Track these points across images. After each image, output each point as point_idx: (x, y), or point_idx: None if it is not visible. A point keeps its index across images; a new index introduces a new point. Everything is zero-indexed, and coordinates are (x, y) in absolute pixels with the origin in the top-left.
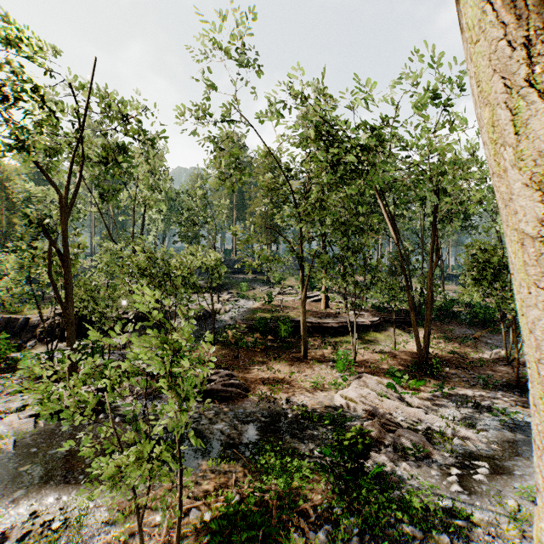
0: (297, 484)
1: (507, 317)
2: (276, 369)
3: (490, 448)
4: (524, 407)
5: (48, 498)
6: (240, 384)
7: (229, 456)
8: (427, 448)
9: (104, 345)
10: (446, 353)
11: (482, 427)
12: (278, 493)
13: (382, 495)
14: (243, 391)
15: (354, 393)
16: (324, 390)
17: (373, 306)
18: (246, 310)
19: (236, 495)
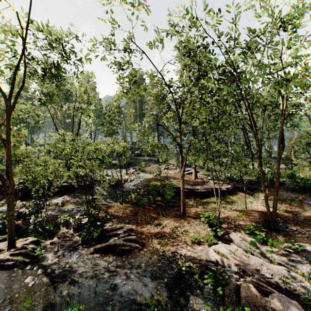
0: None
1: None
2: (164, 224)
3: None
4: None
5: None
6: (137, 239)
7: None
8: None
9: (49, 203)
10: (282, 211)
11: None
12: None
13: None
14: (139, 245)
15: (225, 249)
16: (200, 244)
17: (226, 177)
18: (144, 180)
19: None
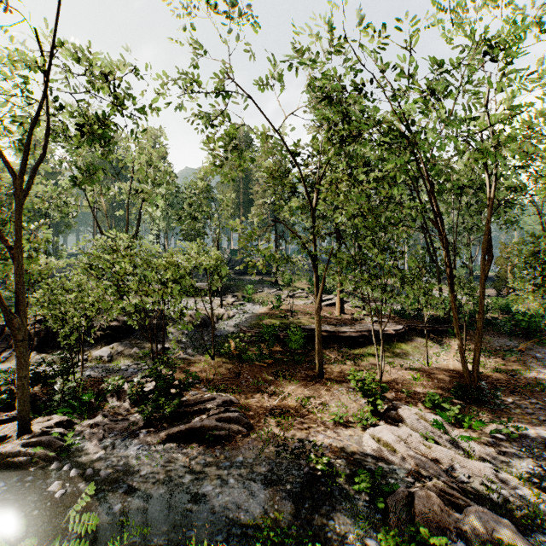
0: None
1: None
2: (286, 392)
3: None
4: None
5: None
6: (239, 418)
7: None
8: (522, 545)
9: (88, 357)
10: (490, 370)
11: None
12: None
13: None
14: (244, 427)
15: (390, 434)
16: (348, 426)
17: (395, 312)
18: (251, 316)
19: None
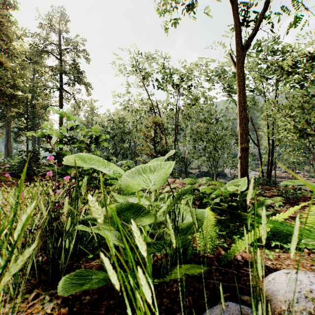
0: None
1: None
2: None
3: None
4: None
5: None
6: None
7: None
8: None
9: None
10: None
11: None
12: None
13: None
14: None
15: None
16: None
17: None
18: (254, 175)
19: None
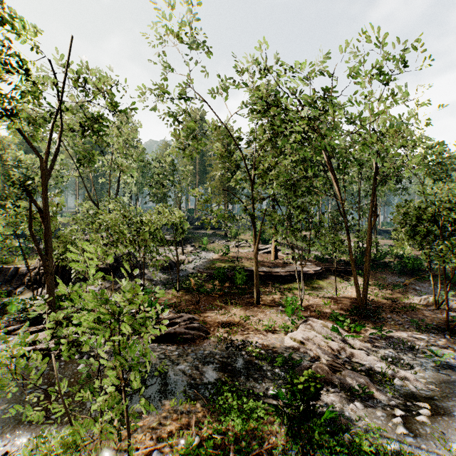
0: (253, 424)
1: (431, 267)
2: (233, 313)
3: (429, 388)
4: (455, 349)
5: (21, 438)
6: (200, 327)
7: (190, 396)
8: (371, 389)
9: (83, 291)
10: (381, 298)
11: (419, 368)
12: (235, 434)
13: (333, 438)
14: (203, 333)
15: (302, 335)
16: (275, 332)
17: (316, 257)
18: (206, 261)
19: (196, 437)
